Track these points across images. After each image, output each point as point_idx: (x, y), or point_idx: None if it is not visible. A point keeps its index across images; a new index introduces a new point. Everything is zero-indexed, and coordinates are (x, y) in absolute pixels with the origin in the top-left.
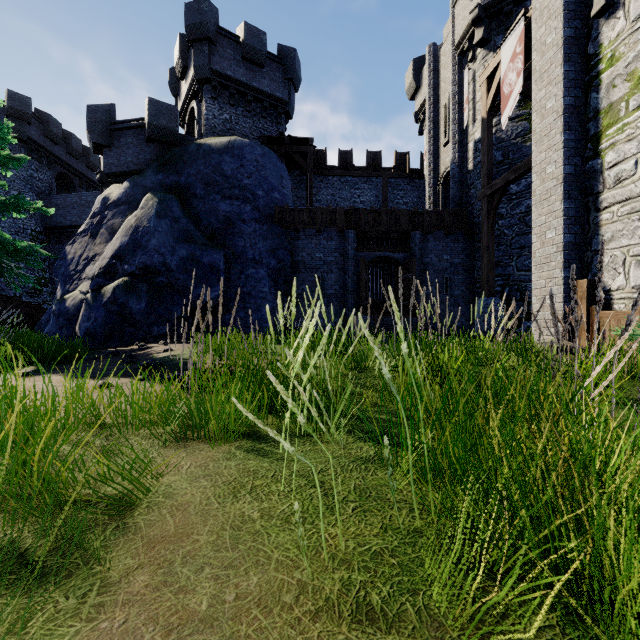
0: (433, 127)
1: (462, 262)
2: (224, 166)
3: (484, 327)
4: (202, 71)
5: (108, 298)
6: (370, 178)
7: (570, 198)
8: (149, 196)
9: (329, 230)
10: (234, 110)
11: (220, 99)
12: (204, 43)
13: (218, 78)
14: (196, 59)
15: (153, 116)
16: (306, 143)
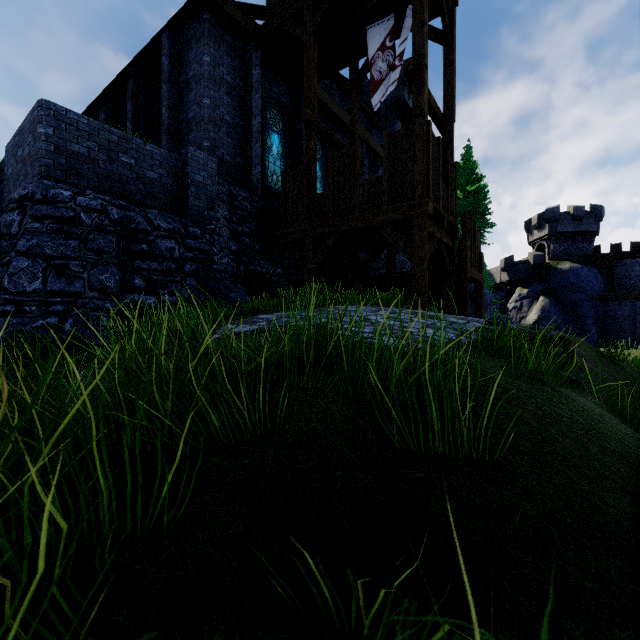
0: None
1: None
2: (569, 279)
3: None
4: (552, 234)
5: None
6: None
7: None
8: (544, 297)
9: (625, 302)
10: (566, 244)
11: (559, 241)
12: (553, 223)
13: (559, 234)
14: (549, 230)
15: (534, 261)
16: (609, 253)
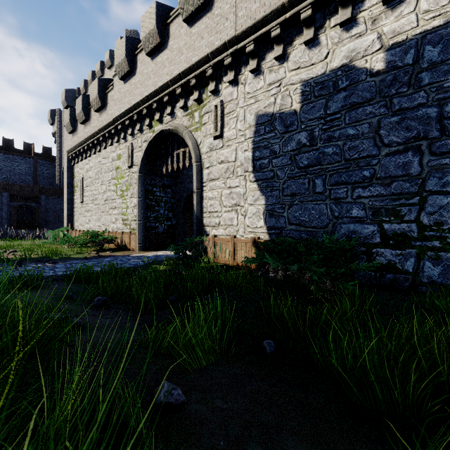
0: (59, 146)
1: None
2: None
3: None
4: None
5: None
6: (25, 158)
7: (69, 204)
8: None
9: None
10: None
11: None
12: None
13: None
14: None
15: None
16: None
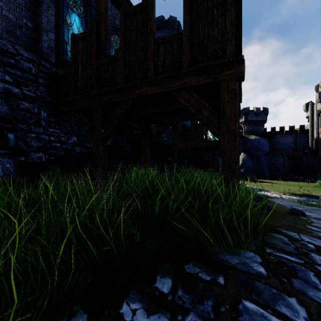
0: (311, 124)
1: (318, 163)
2: (255, 144)
3: (319, 179)
4: (246, 121)
5: (242, 172)
6: (290, 134)
7: None
8: (243, 153)
9: (280, 156)
10: (252, 126)
11: (249, 125)
12: (247, 115)
13: (249, 121)
14: (245, 119)
15: None
16: (271, 132)
